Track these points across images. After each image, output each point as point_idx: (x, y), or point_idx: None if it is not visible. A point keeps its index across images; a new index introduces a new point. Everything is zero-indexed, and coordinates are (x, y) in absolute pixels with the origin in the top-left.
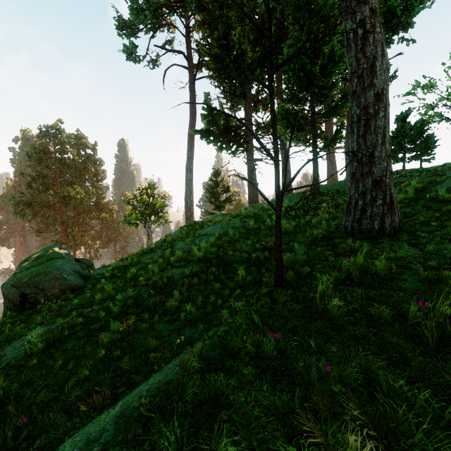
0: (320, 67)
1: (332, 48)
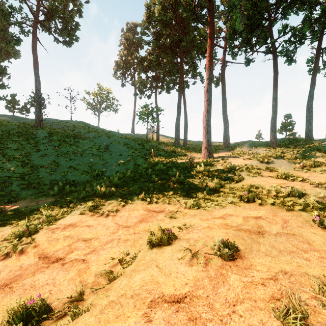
0: None
1: (5, 68)
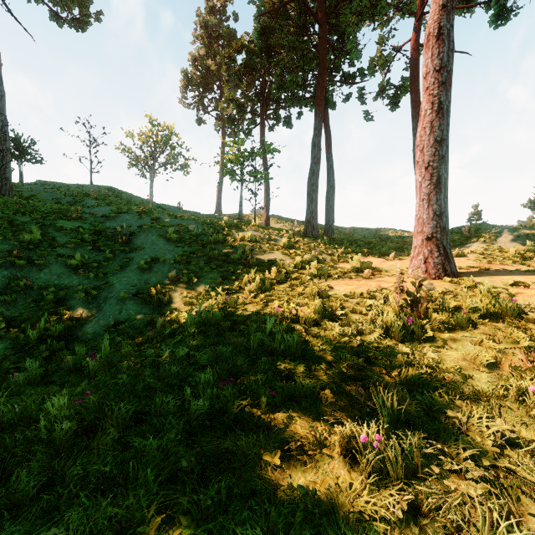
0: None
1: None
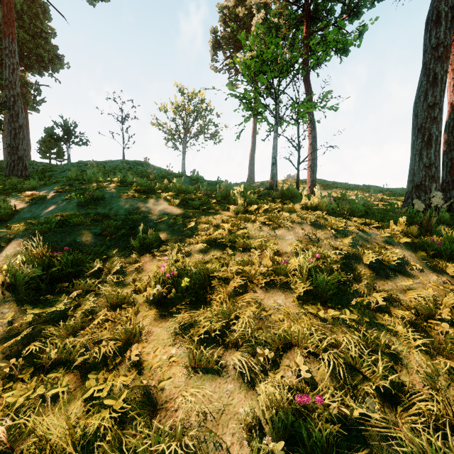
0: None
1: None
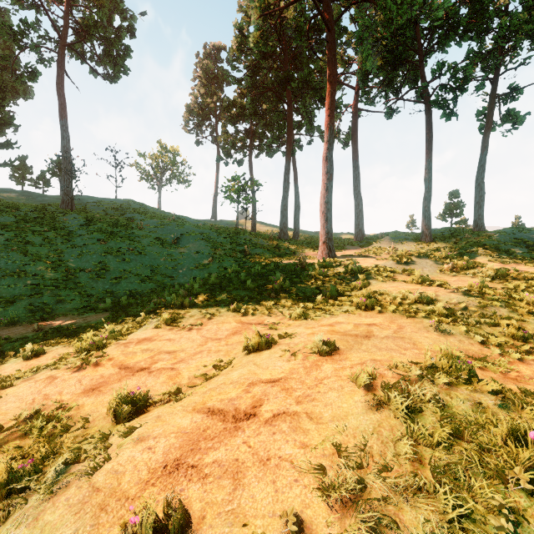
0: (2, 119)
1: (13, 117)
